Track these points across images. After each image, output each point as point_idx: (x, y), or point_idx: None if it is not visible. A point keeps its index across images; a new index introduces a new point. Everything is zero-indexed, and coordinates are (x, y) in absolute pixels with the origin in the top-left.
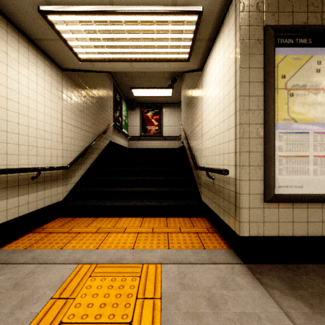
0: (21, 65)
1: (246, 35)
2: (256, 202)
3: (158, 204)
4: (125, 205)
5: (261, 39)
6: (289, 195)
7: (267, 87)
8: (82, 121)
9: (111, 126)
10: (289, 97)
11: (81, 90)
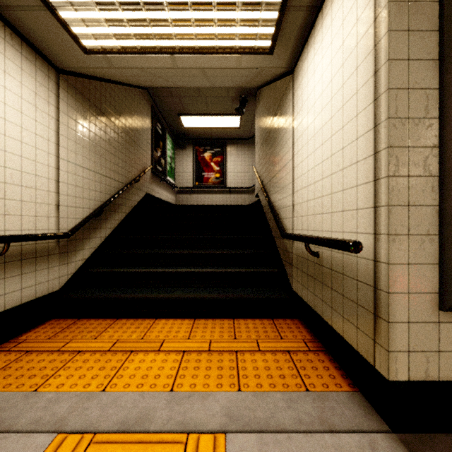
0: None
1: None
2: (422, 310)
3: (220, 297)
4: (164, 299)
5: None
6: None
7: (448, 69)
8: (97, 159)
9: (147, 170)
10: None
11: (95, 109)
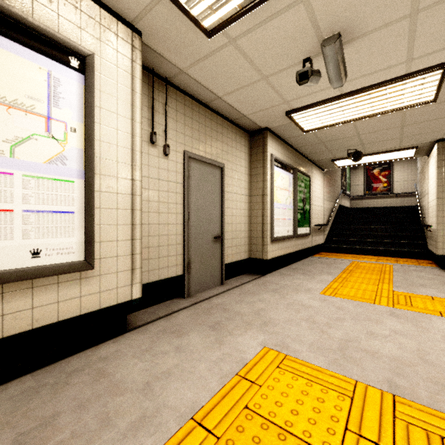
0: (316, 180)
1: (440, 165)
2: None
3: (389, 249)
4: (364, 248)
5: None
6: None
7: None
8: (328, 195)
9: (341, 193)
10: None
11: (328, 176)
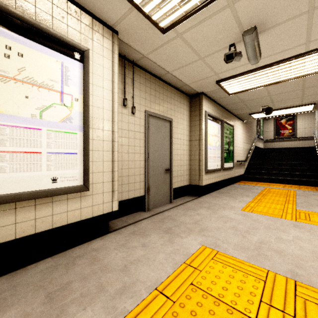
0: (238, 128)
1: None
2: None
3: (293, 179)
4: (274, 178)
5: None
6: None
7: None
8: (247, 139)
9: (256, 137)
10: None
11: (246, 125)
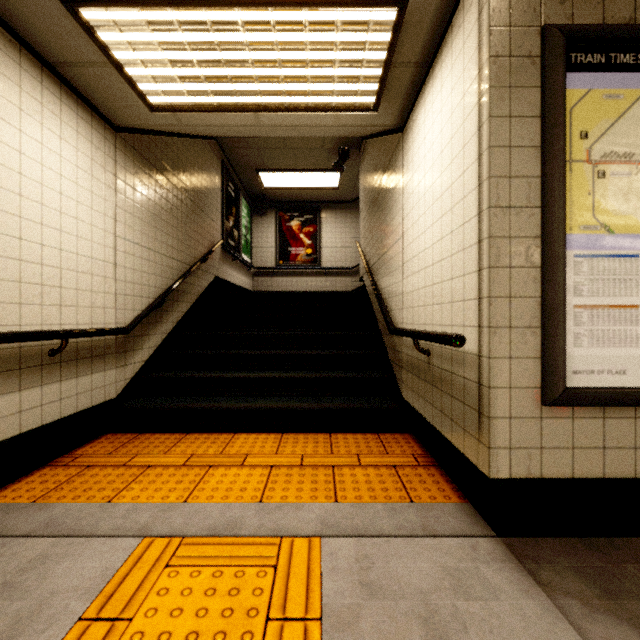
0: (26, 115)
1: (504, 47)
2: (524, 405)
3: (313, 407)
4: (245, 409)
5: (536, 54)
6: (597, 391)
7: (549, 158)
8: (158, 235)
9: (217, 246)
10: (597, 180)
11: (156, 172)
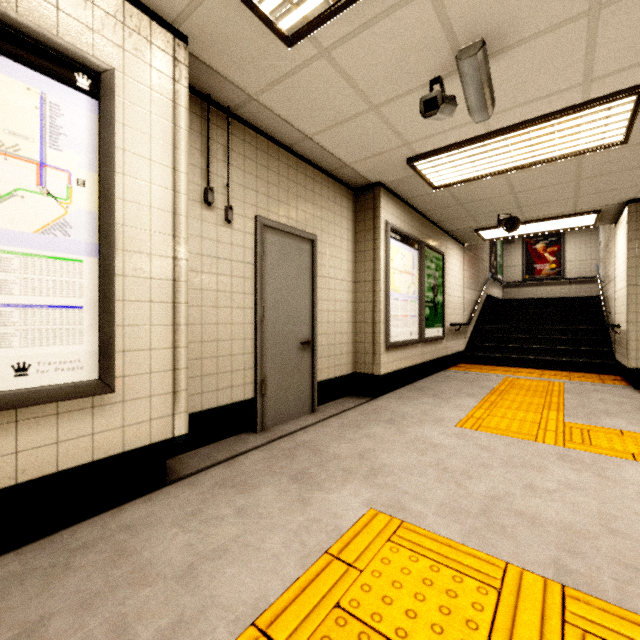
0: (453, 259)
1: (633, 237)
2: None
3: (559, 360)
4: (523, 358)
5: None
6: None
7: None
8: (471, 281)
9: (489, 277)
10: None
11: (470, 253)
